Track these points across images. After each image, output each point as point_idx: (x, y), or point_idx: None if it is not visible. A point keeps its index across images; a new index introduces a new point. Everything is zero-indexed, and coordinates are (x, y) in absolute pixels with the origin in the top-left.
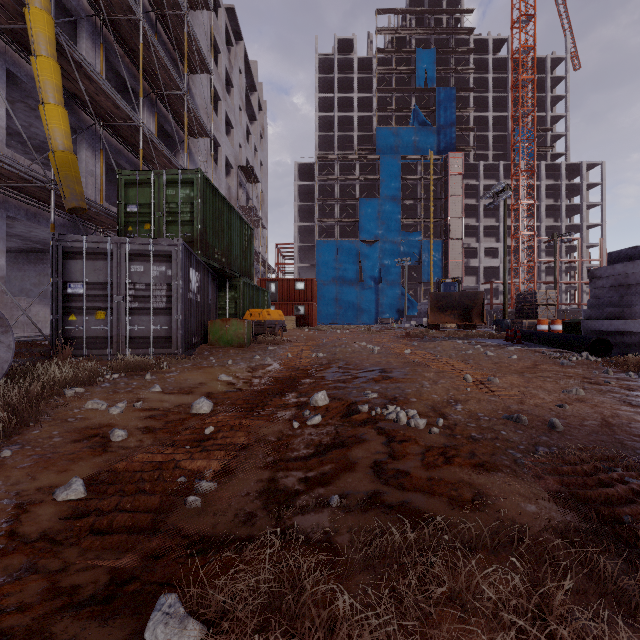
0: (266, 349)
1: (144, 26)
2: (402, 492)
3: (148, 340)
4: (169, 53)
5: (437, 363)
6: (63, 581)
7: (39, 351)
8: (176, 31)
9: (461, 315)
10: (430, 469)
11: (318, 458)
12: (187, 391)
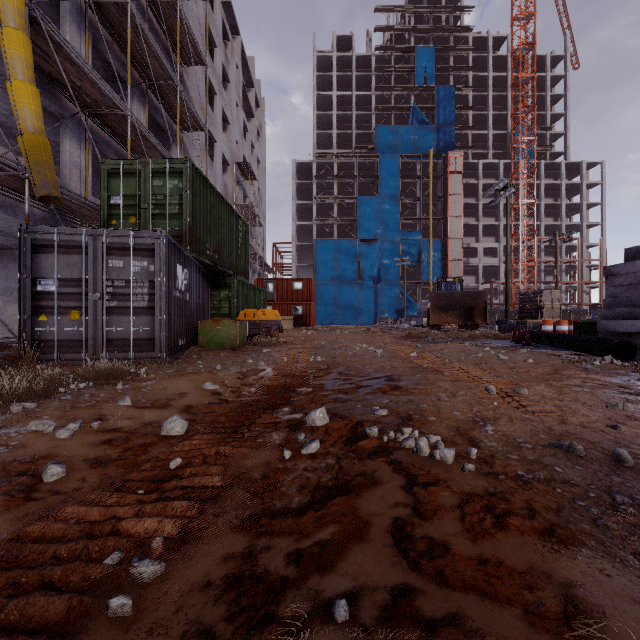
0: (260, 352)
1: (132, 10)
2: (446, 591)
3: (128, 343)
4: (161, 43)
5: (450, 369)
6: None
7: (6, 355)
8: (168, 19)
9: (463, 315)
10: (478, 539)
11: (315, 512)
12: (162, 404)
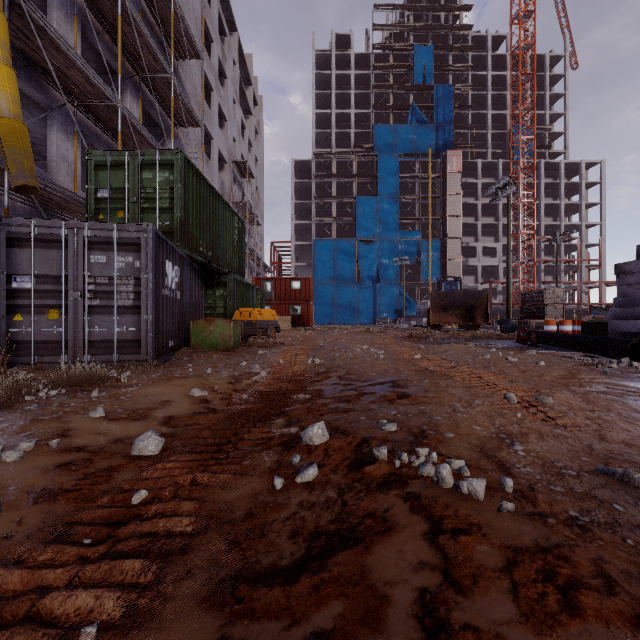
0: (256, 353)
1: None
2: None
3: (112, 344)
4: (156, 35)
5: (460, 373)
6: None
7: None
8: (163, 11)
9: (464, 315)
10: (545, 634)
11: (312, 577)
12: (140, 415)
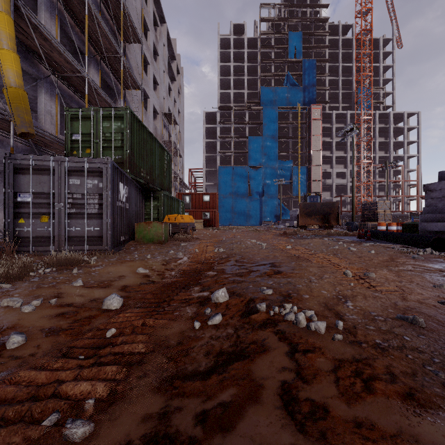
0: (179, 245)
1: (89, 2)
2: None
3: (83, 239)
4: (110, 27)
5: (316, 258)
6: None
7: None
8: (115, 10)
9: (322, 219)
10: (352, 402)
11: (218, 375)
12: (105, 284)
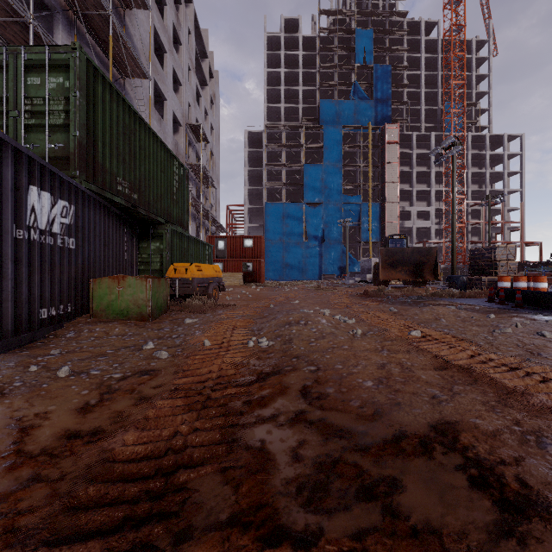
0: (182, 322)
1: None
2: None
3: None
4: None
5: None
6: None
7: None
8: None
9: (412, 271)
10: None
11: None
12: None
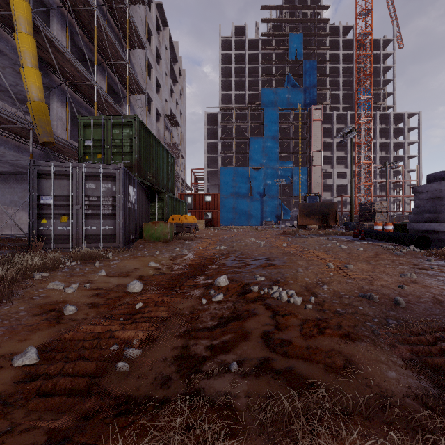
0: (184, 243)
1: (97, 14)
2: (287, 359)
3: (99, 237)
4: (116, 34)
5: (307, 254)
6: (7, 442)
7: (20, 245)
8: (121, 19)
9: (321, 219)
10: (307, 339)
11: (221, 329)
12: (125, 275)
